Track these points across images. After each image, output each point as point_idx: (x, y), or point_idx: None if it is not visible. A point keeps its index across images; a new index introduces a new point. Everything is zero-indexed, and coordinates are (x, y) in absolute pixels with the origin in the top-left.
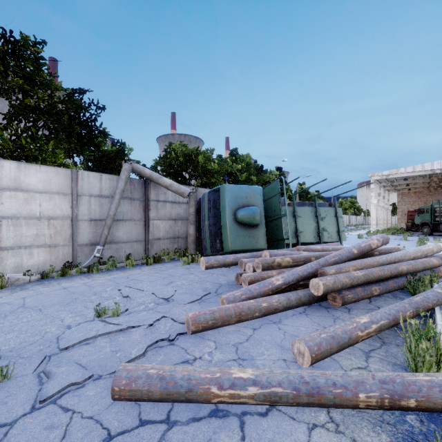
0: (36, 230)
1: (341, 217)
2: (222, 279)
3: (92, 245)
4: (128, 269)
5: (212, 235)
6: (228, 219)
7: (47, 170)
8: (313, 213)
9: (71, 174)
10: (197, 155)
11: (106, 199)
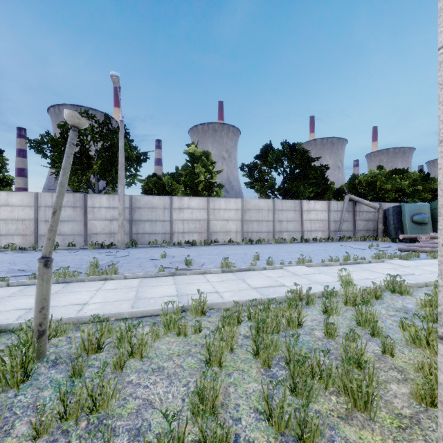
0: (319, 225)
1: None
2: None
3: (334, 231)
4: (353, 242)
5: (395, 228)
6: (407, 221)
7: (321, 202)
8: None
9: (327, 203)
10: (376, 181)
11: (338, 212)
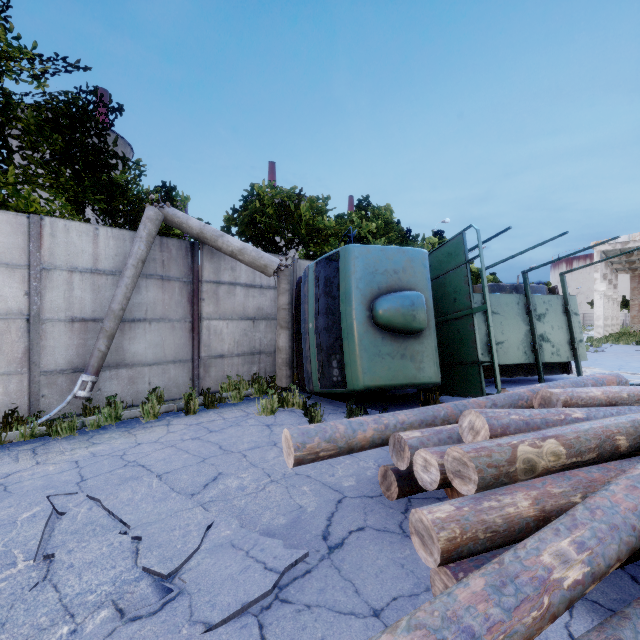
0: None
1: (576, 315)
2: (343, 468)
3: (75, 372)
4: (141, 426)
5: (322, 350)
6: (357, 319)
7: None
8: (521, 307)
9: (28, 224)
10: (299, 203)
11: (107, 279)
